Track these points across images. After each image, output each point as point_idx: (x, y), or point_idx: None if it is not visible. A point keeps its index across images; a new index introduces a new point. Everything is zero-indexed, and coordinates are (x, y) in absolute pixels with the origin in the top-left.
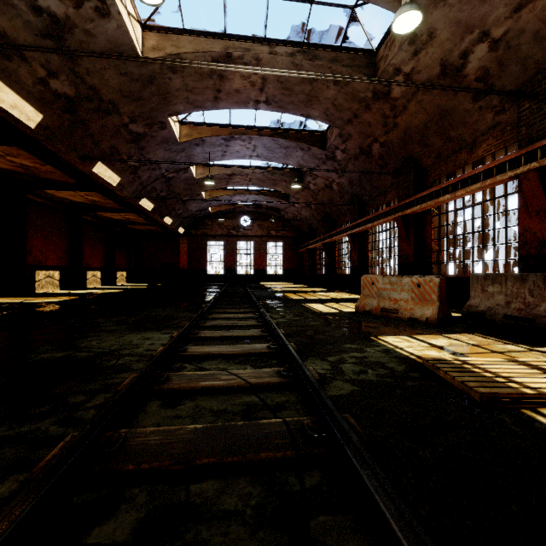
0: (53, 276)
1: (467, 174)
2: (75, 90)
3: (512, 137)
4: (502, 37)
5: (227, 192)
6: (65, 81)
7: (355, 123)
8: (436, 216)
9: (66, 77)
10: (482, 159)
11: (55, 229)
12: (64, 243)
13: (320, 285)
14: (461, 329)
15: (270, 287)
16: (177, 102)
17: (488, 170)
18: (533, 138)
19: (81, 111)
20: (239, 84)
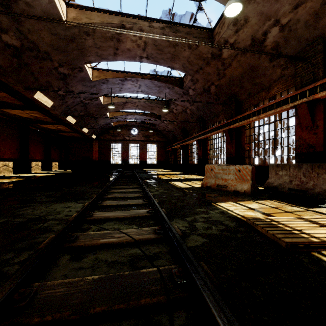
0: (8, 165)
1: (266, 105)
2: (20, 43)
3: (291, 84)
4: (287, 24)
5: (123, 113)
6: (13, 36)
7: (200, 73)
8: (247, 129)
9: (14, 33)
10: (274, 96)
11: (10, 135)
12: (16, 144)
13: (179, 170)
14: (264, 197)
15: (149, 171)
16: (90, 55)
17: (278, 102)
18: (304, 84)
19: (25, 57)
20: (130, 45)
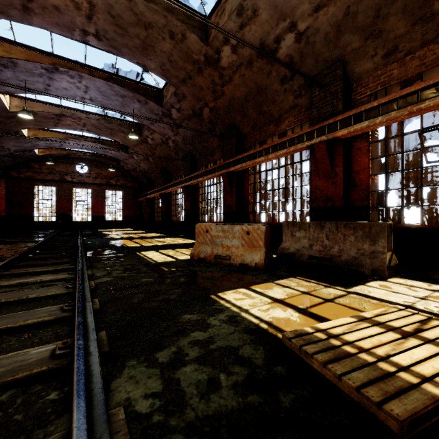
0: None
1: (276, 141)
2: None
3: (305, 117)
4: (305, 32)
5: (57, 135)
6: None
7: (189, 84)
8: (252, 174)
9: None
10: (285, 132)
11: None
12: None
13: (158, 230)
14: (284, 273)
15: (107, 233)
16: None
17: (291, 139)
18: (322, 118)
19: None
20: None
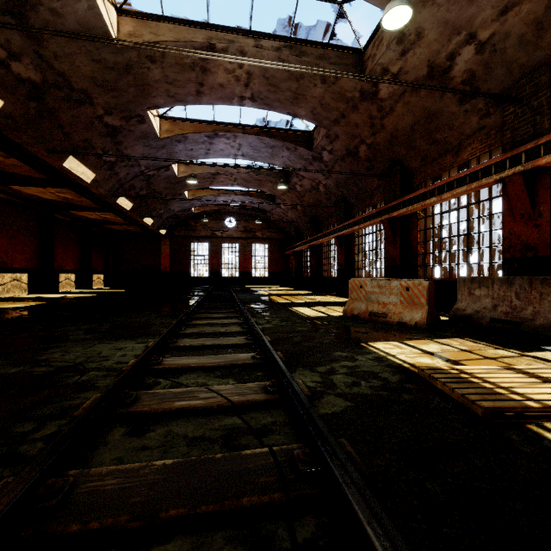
0: (20, 279)
1: (453, 177)
2: (41, 76)
3: (496, 141)
4: (489, 40)
5: (211, 192)
6: (29, 65)
7: (342, 123)
8: (422, 219)
9: (31, 60)
10: (467, 162)
11: (23, 229)
12: (33, 244)
13: (306, 288)
14: (450, 334)
15: (255, 290)
16: (157, 95)
17: (474, 173)
18: (518, 142)
19: (49, 99)
20: (223, 78)
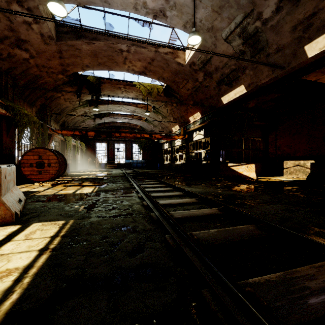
0: None
1: None
2: None
3: None
4: None
5: None
6: None
7: None
8: None
9: None
10: None
11: None
12: None
13: None
14: None
15: None
16: None
17: None
18: None
19: None
20: None
